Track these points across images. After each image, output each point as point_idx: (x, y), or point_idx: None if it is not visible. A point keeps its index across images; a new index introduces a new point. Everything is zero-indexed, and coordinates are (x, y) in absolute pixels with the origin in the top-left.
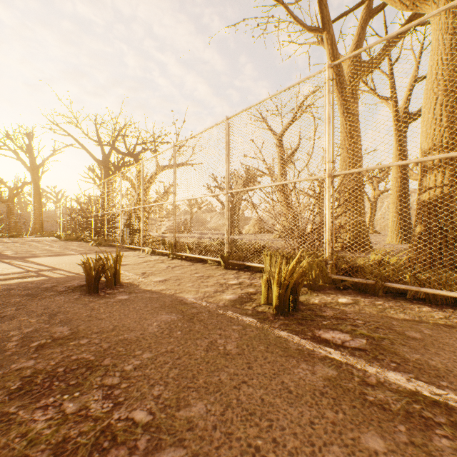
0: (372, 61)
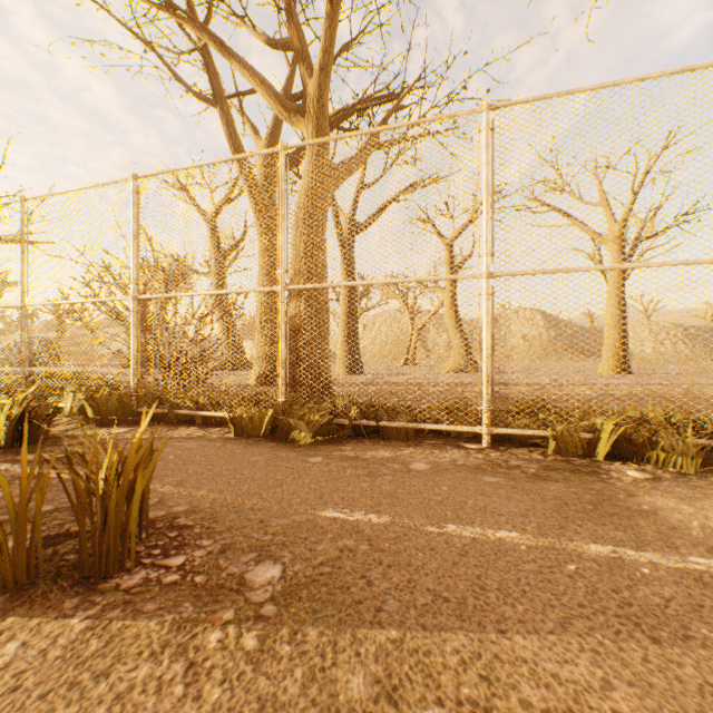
0: (291, 156)
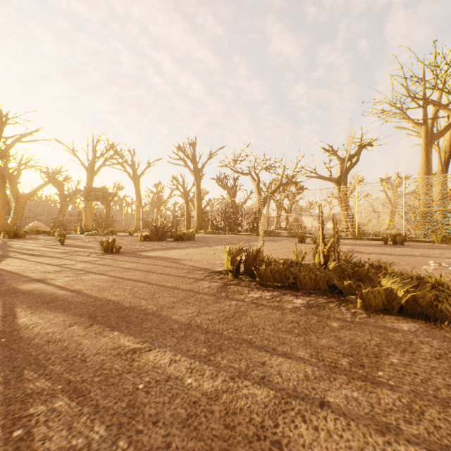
0: (440, 133)
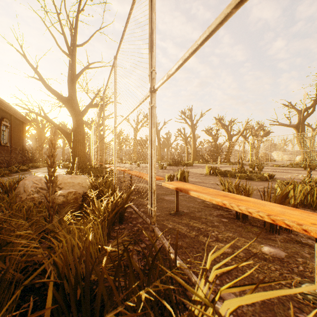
0: None
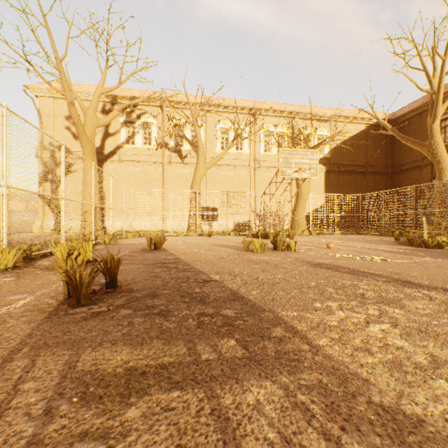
0: None
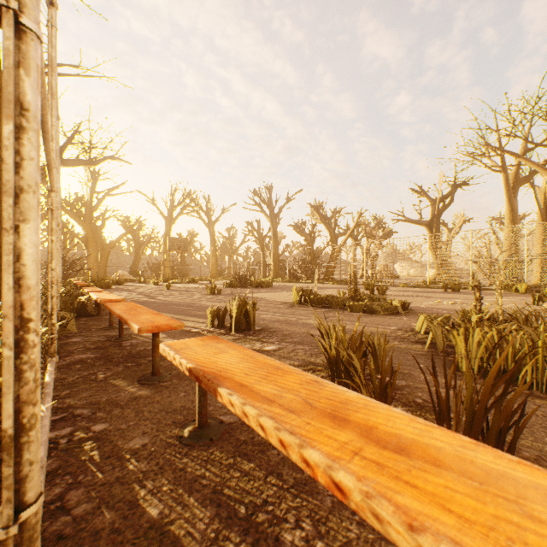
0: (526, 178)
